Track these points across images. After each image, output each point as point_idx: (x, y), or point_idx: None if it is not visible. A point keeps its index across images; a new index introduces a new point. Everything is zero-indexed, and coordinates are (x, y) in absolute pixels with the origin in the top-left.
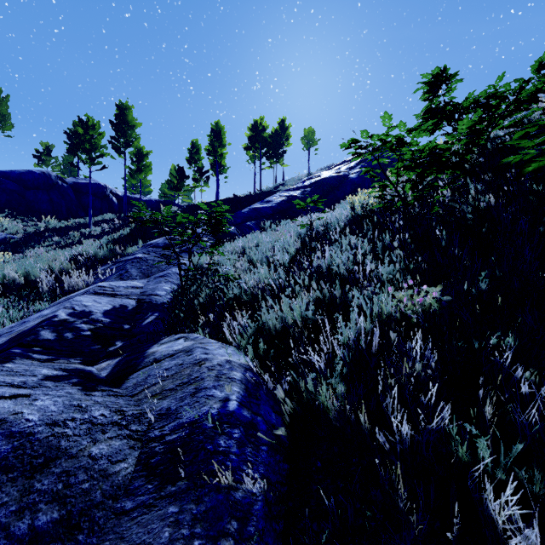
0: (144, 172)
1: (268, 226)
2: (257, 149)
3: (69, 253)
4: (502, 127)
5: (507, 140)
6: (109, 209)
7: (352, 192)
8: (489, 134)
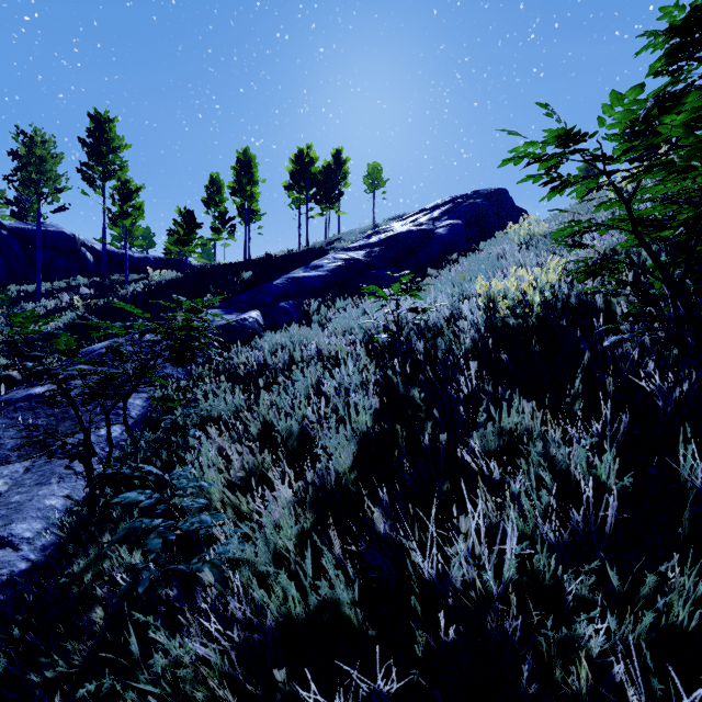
0: (131, 216)
1: (315, 309)
2: (303, 189)
3: None
4: None
5: None
6: (80, 269)
7: (442, 254)
8: None
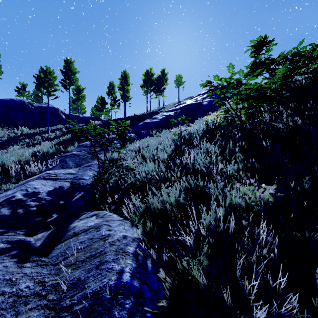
0: (81, 100)
1: (154, 133)
2: (148, 87)
3: (32, 150)
4: (302, 73)
5: (303, 82)
6: (60, 122)
7: (205, 112)
8: (292, 78)
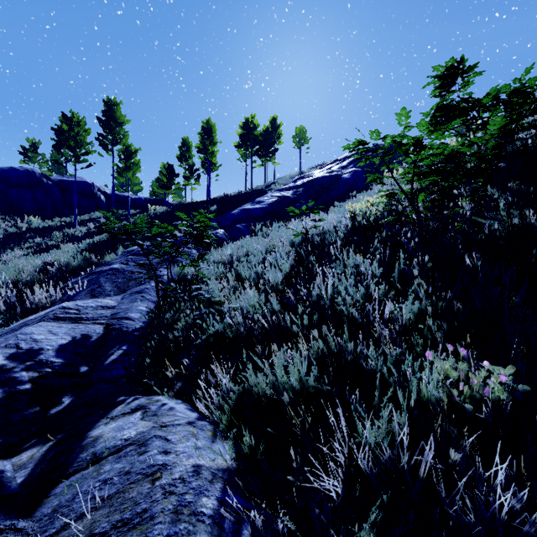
0: (132, 170)
1: (259, 228)
2: (248, 147)
3: (41, 261)
4: (530, 127)
5: (528, 142)
6: (97, 207)
7: (346, 192)
8: None
